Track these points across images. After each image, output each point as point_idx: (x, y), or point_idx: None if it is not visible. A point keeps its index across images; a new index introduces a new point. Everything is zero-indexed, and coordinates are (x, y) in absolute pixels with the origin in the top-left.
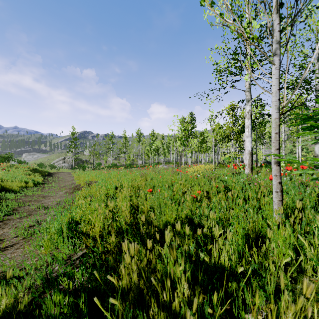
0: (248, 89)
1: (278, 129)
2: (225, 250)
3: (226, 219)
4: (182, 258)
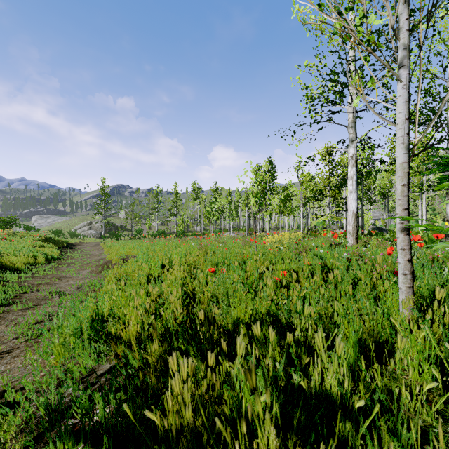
0: (352, 125)
1: (407, 179)
2: (332, 369)
3: (327, 314)
4: (266, 390)
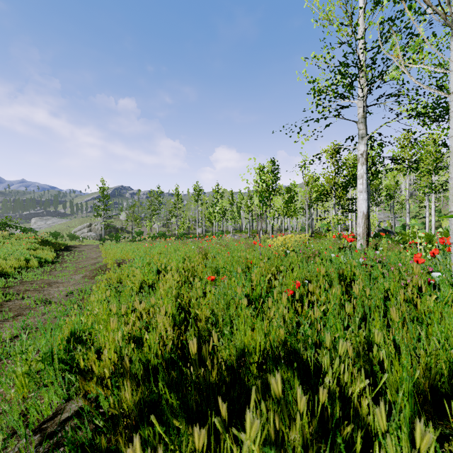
0: (362, 120)
1: None
2: None
3: (359, 343)
4: None
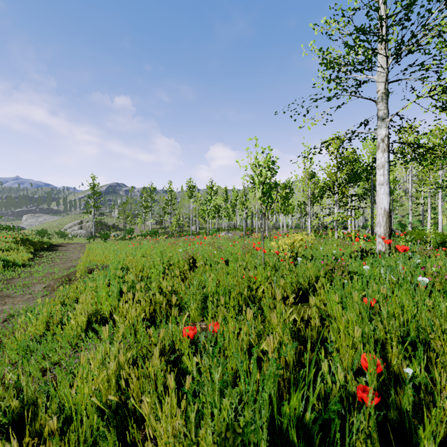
0: (383, 98)
1: None
2: None
3: None
4: None
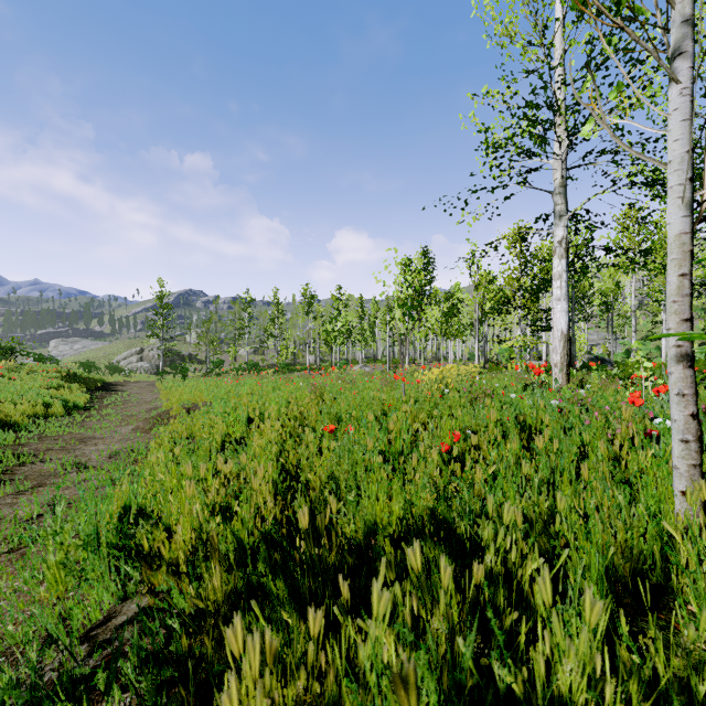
0: (560, 190)
1: (690, 263)
2: (573, 653)
3: (539, 515)
4: None
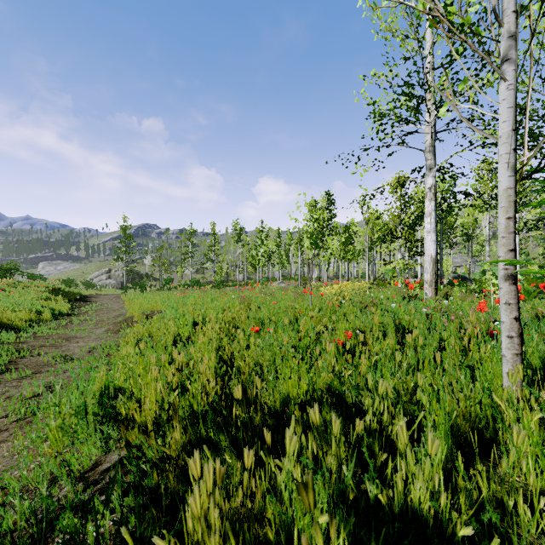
0: (430, 149)
1: (514, 210)
2: (421, 476)
3: (406, 390)
4: (330, 521)
